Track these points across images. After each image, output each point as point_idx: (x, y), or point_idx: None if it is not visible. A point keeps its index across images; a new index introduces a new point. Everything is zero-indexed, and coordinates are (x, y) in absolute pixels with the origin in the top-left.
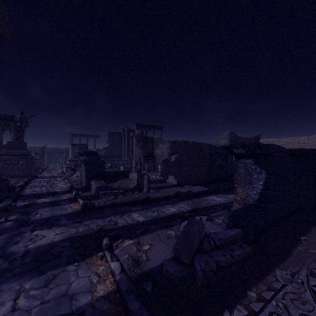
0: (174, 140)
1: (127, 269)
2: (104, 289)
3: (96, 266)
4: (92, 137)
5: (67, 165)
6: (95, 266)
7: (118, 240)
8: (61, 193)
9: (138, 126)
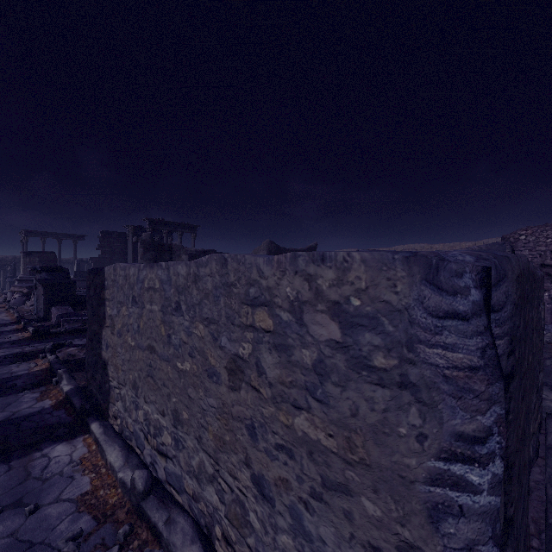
0: (205, 250)
1: (62, 359)
2: (40, 368)
3: (37, 362)
4: (69, 238)
5: (15, 287)
6: (36, 362)
7: (63, 348)
8: (3, 325)
9: (153, 223)
